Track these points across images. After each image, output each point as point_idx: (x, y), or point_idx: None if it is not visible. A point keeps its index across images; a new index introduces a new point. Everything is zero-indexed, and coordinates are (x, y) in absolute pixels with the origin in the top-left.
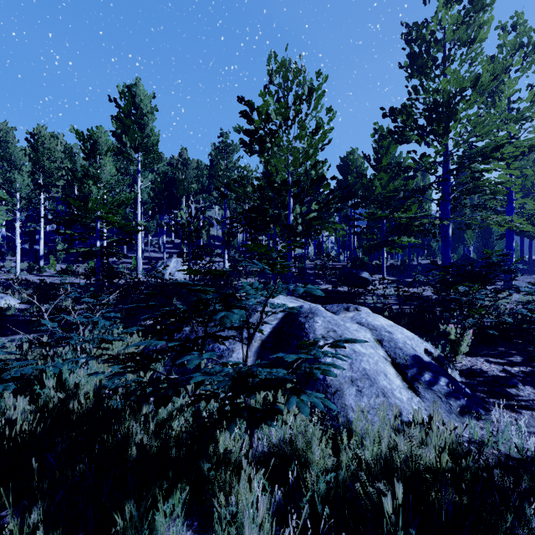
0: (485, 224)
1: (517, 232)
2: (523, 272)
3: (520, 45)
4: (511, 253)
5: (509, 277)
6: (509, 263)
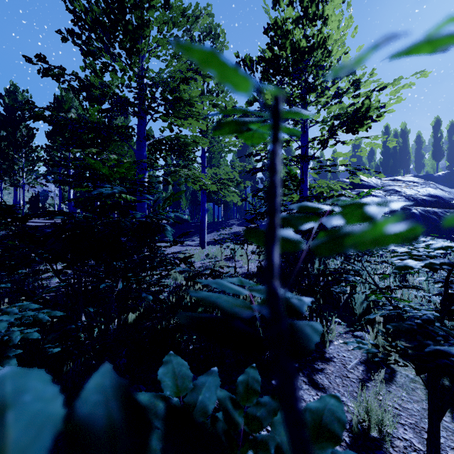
0: (177, 176)
1: (211, 200)
2: (214, 229)
3: (210, 30)
4: (204, 213)
5: (203, 234)
6: (203, 222)
